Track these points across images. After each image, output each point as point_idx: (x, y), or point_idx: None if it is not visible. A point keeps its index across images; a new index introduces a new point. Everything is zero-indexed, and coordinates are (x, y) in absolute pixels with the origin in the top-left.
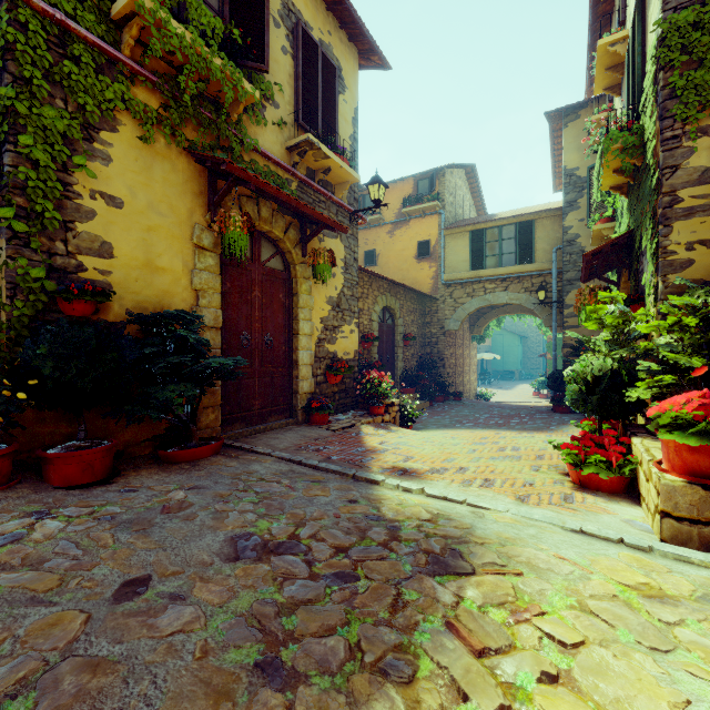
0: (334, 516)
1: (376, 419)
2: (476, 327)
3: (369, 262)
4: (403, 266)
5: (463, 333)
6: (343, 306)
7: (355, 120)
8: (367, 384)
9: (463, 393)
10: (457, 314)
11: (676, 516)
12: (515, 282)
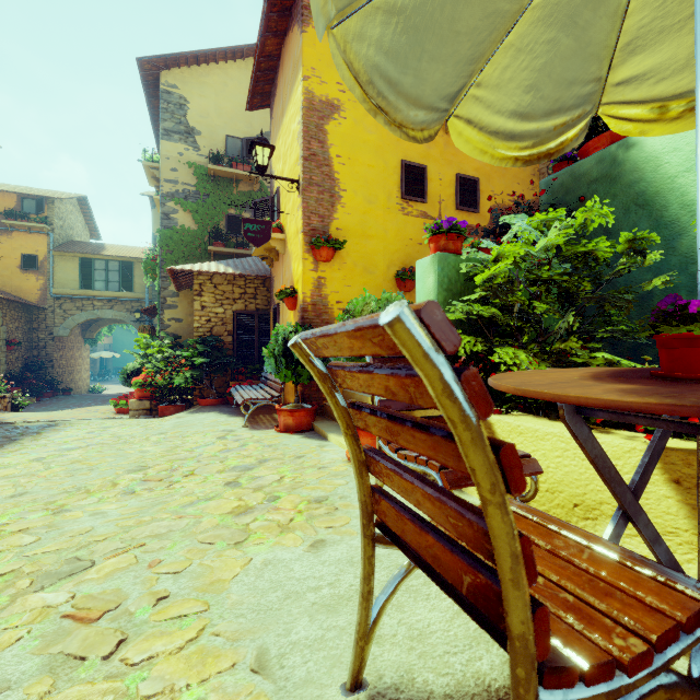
0: None
1: None
2: (89, 332)
3: None
4: (4, 273)
5: (74, 337)
6: None
7: None
8: None
9: (74, 389)
10: (67, 323)
11: (133, 410)
12: (119, 303)
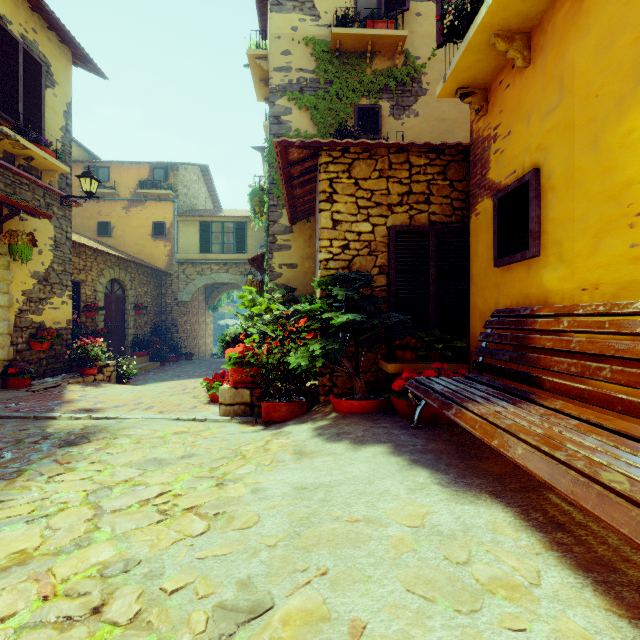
0: (0, 438)
1: (87, 379)
2: (211, 299)
3: (104, 232)
4: (139, 242)
5: (198, 303)
6: (52, 280)
7: (68, 113)
8: (79, 349)
9: (198, 353)
10: (189, 288)
11: (225, 404)
12: (234, 266)
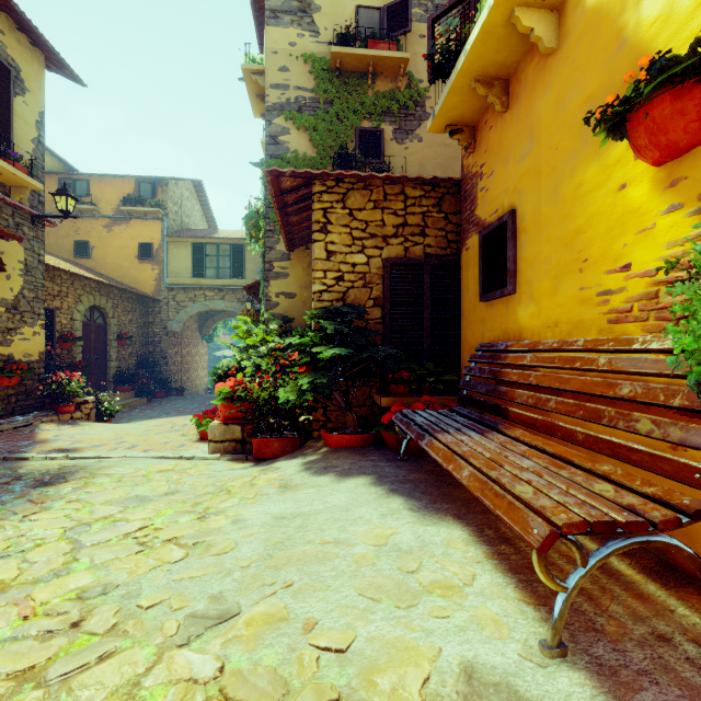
0: None
1: (63, 417)
2: (205, 328)
3: (82, 253)
4: (123, 264)
5: (191, 333)
6: (23, 308)
7: (41, 123)
8: (53, 385)
9: (191, 388)
10: (180, 316)
11: (215, 441)
12: (230, 293)
